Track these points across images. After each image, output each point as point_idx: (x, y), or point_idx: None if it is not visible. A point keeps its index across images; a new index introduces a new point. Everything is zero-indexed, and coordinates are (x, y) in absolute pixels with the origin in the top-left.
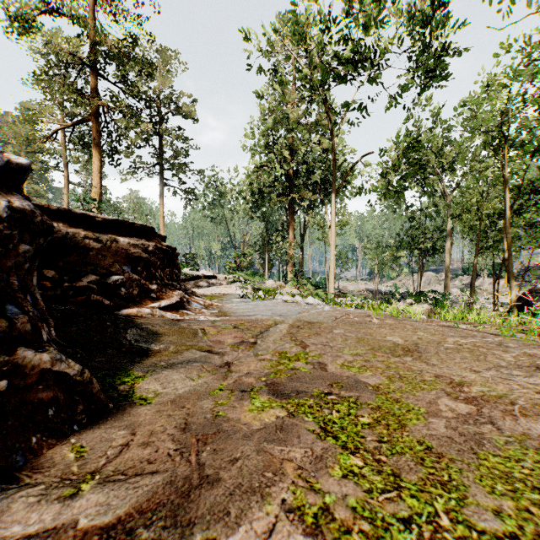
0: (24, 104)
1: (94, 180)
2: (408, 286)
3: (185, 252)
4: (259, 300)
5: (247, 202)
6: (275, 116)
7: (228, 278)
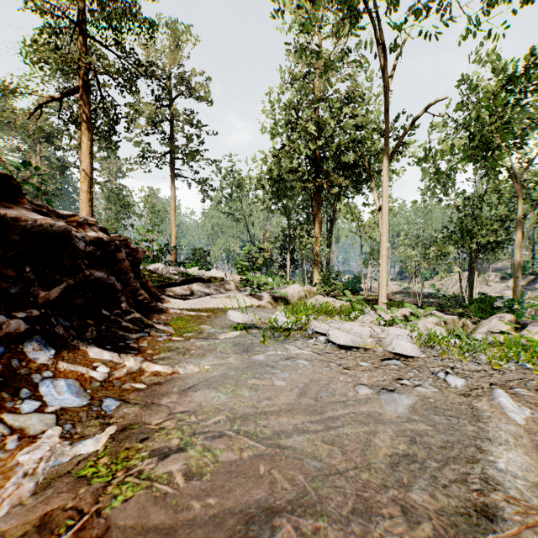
0: (39, 98)
1: (83, 163)
2: (448, 287)
3: (194, 249)
4: (277, 339)
5: (267, 192)
6: (299, 85)
7: (244, 278)
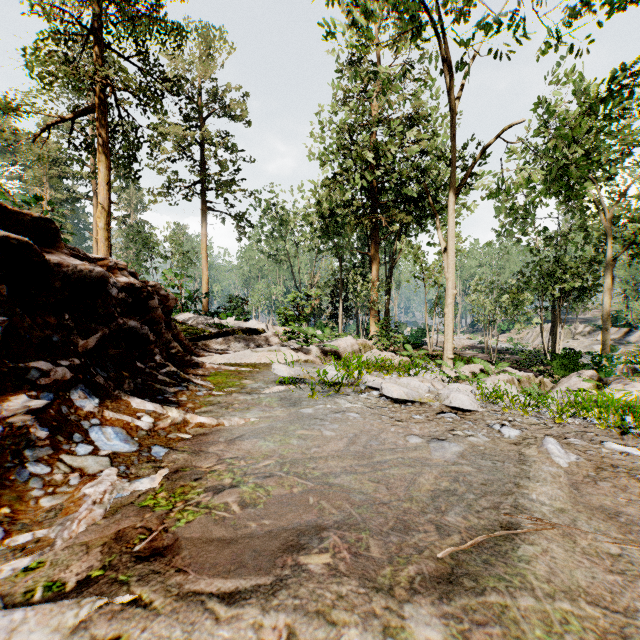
0: (45, 117)
1: (99, 195)
2: (528, 341)
3: (230, 296)
4: (327, 393)
5: (315, 229)
6: (353, 104)
7: (288, 330)
